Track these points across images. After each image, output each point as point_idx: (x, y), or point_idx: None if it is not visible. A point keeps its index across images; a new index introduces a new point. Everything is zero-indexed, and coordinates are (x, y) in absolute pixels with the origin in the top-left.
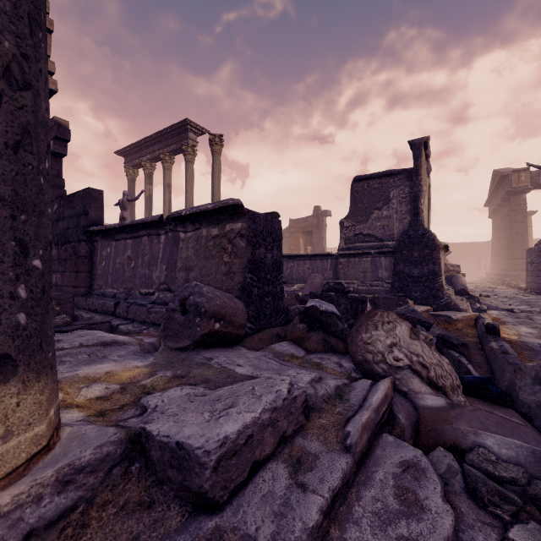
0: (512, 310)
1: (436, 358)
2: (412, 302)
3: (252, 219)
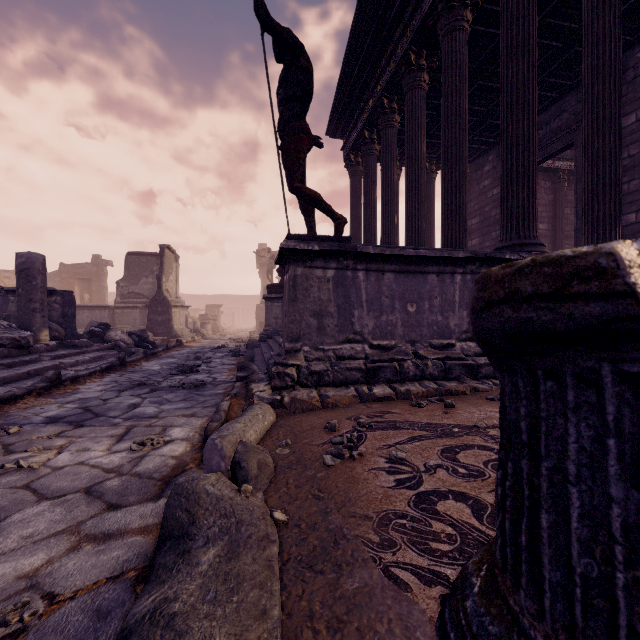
0: (216, 339)
1: (128, 338)
2: (151, 333)
3: (63, 296)
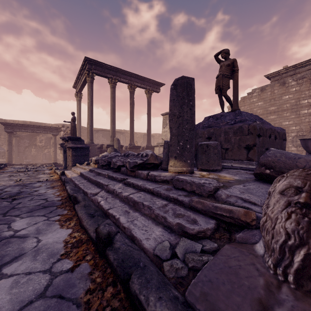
0: None
1: (276, 215)
2: None
3: None
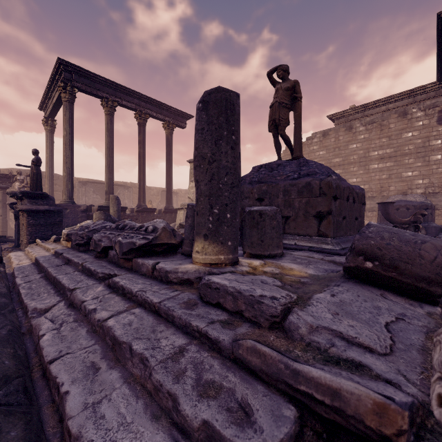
0: None
1: None
2: None
3: None
